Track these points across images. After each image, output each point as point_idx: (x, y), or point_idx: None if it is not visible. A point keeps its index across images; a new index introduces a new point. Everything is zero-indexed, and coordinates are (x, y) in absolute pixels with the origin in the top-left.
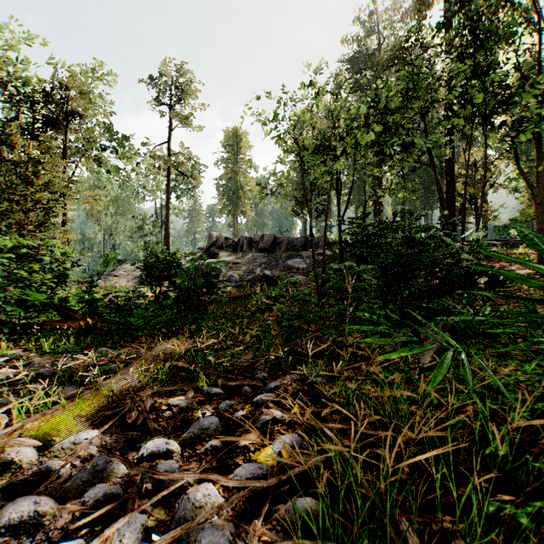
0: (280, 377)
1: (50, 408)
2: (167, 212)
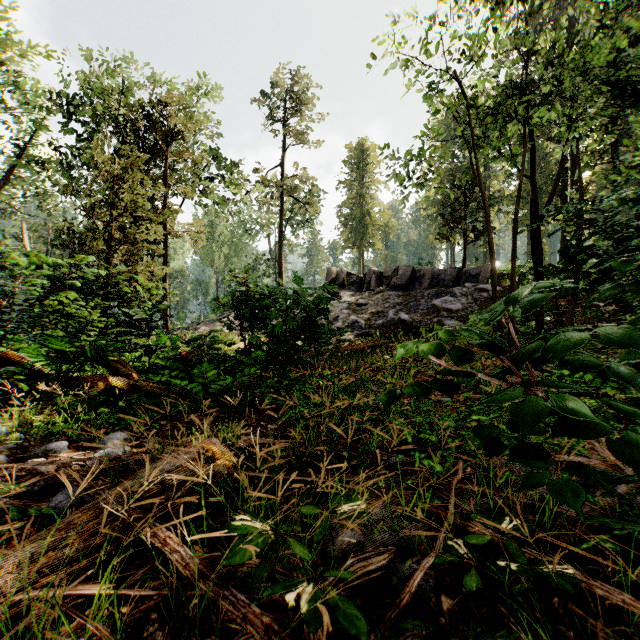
0: None
1: None
2: (279, 247)
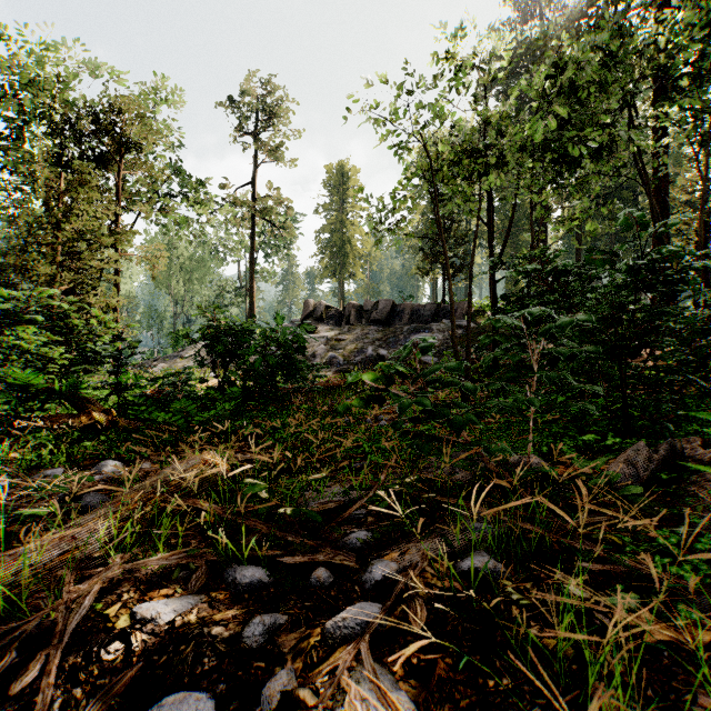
0: (396, 544)
1: None
2: (251, 274)
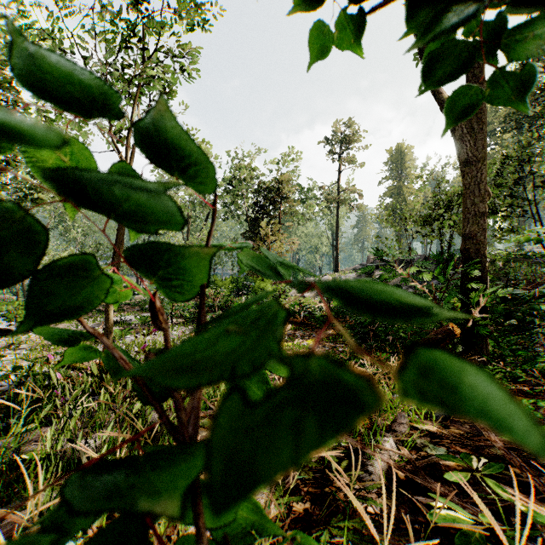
0: None
1: (306, 339)
2: (336, 237)
